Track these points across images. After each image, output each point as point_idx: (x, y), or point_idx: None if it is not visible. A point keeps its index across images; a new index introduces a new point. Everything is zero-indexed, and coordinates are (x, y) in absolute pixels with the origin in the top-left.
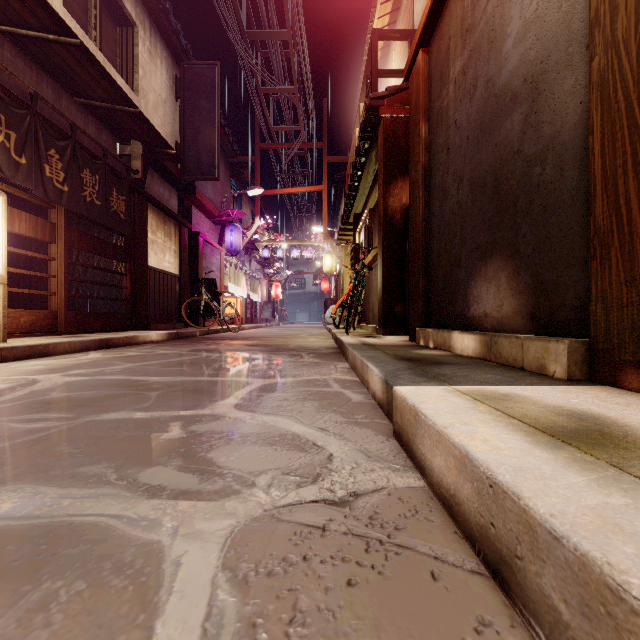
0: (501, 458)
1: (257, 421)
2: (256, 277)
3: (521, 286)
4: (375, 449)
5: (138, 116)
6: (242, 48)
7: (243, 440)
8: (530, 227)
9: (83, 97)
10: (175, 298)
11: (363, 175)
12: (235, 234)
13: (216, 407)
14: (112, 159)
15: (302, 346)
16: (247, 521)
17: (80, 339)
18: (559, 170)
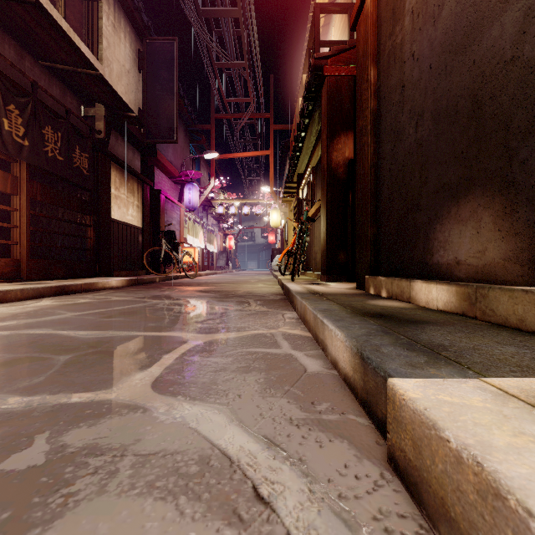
0: None
1: (173, 418)
2: (212, 230)
3: (518, 226)
4: (369, 512)
5: (99, 79)
6: (198, 25)
7: (133, 477)
8: None
9: (47, 60)
10: (138, 248)
11: (306, 135)
12: (193, 192)
13: (127, 385)
14: (77, 120)
15: (250, 292)
16: None
17: (34, 286)
18: None
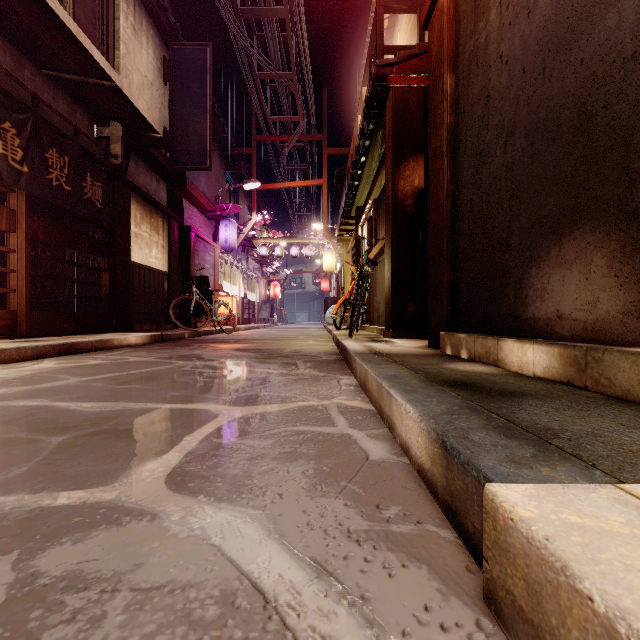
0: None
1: (190, 530)
2: (254, 276)
3: None
4: None
5: (115, 92)
6: (235, 27)
7: (124, 627)
8: None
9: (51, 69)
10: (163, 297)
11: (367, 161)
12: (230, 229)
13: (134, 479)
14: (88, 142)
15: (299, 351)
16: None
17: (33, 344)
18: None
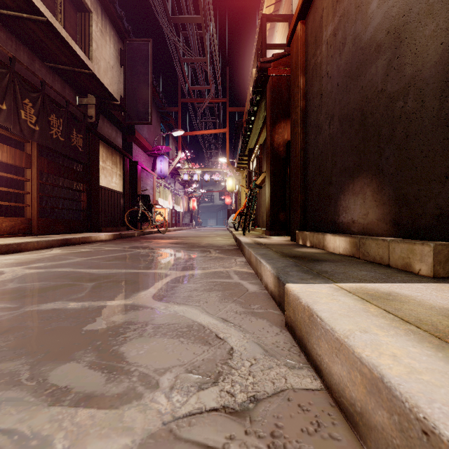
0: (426, 388)
1: (169, 311)
2: (179, 194)
3: (384, 198)
4: (271, 342)
5: (91, 76)
6: (168, 29)
7: (155, 331)
8: (393, 150)
9: (51, 62)
10: (120, 209)
11: (255, 120)
12: (163, 163)
13: (137, 297)
14: (73, 108)
15: (211, 244)
16: (143, 440)
17: (46, 239)
18: (420, 102)
